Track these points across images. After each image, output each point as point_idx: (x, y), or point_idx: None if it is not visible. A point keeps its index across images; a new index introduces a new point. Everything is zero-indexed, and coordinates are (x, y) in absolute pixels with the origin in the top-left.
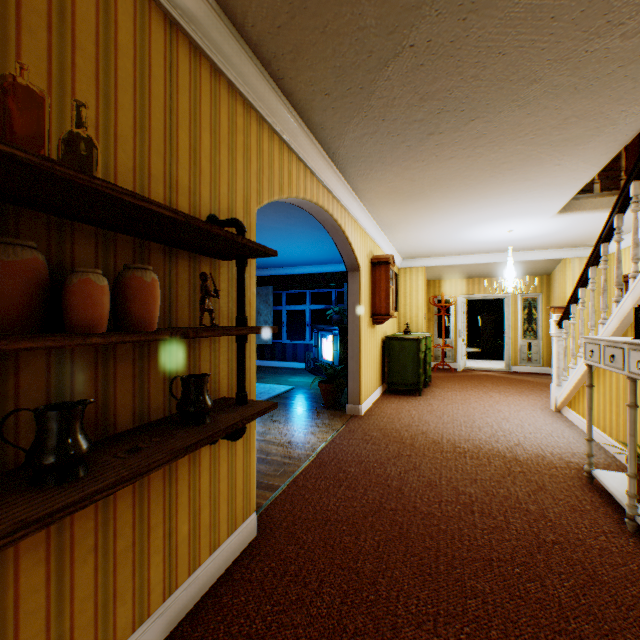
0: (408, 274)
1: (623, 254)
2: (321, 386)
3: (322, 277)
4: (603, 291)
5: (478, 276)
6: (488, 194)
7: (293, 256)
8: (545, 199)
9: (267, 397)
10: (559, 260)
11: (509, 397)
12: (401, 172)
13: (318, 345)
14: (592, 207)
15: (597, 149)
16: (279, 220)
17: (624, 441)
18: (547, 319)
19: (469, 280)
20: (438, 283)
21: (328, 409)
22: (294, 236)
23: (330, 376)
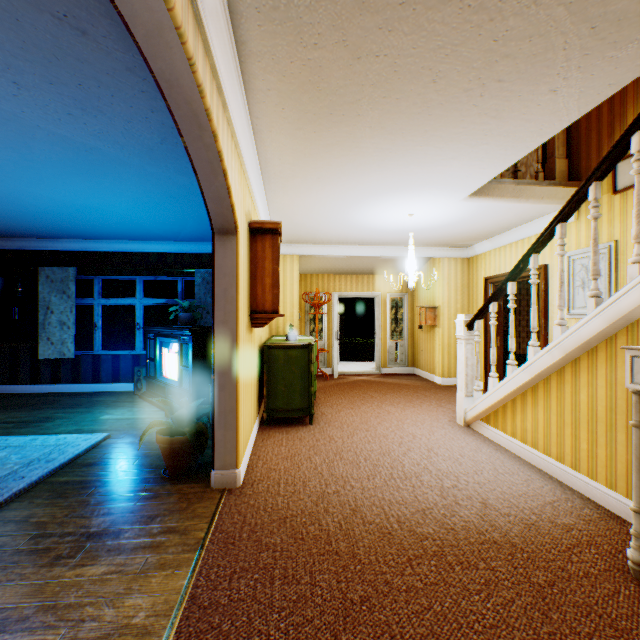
0: (282, 263)
1: (488, 256)
2: (162, 441)
3: (162, 259)
4: (561, 284)
5: (352, 272)
6: (435, 136)
7: (111, 218)
8: (482, 165)
9: (42, 473)
10: (428, 260)
11: (407, 410)
12: (349, 14)
13: (156, 357)
14: (499, 194)
15: (619, 68)
16: (64, 112)
17: (610, 480)
18: (412, 319)
19: (342, 276)
20: (310, 278)
21: (176, 482)
22: (107, 170)
23: (179, 420)
